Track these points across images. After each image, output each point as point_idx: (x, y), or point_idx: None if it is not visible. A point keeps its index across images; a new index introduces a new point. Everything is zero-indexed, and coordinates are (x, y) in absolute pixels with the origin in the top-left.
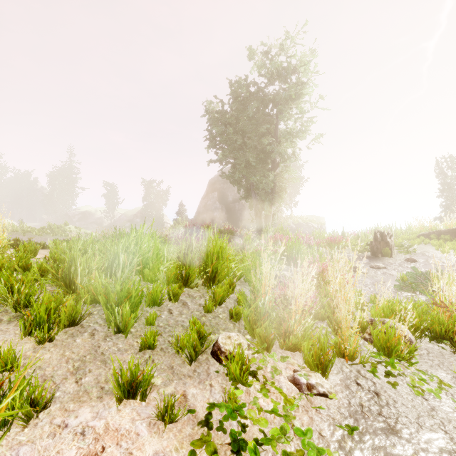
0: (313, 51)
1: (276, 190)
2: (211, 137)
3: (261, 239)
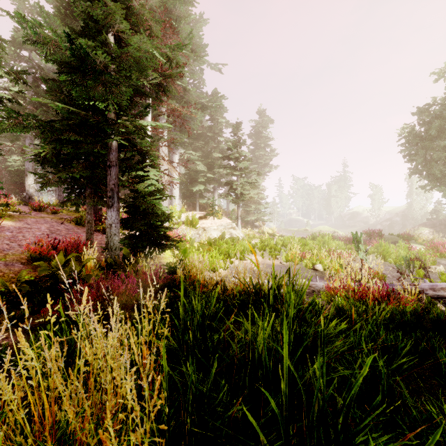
0: None
1: None
2: (404, 156)
3: None
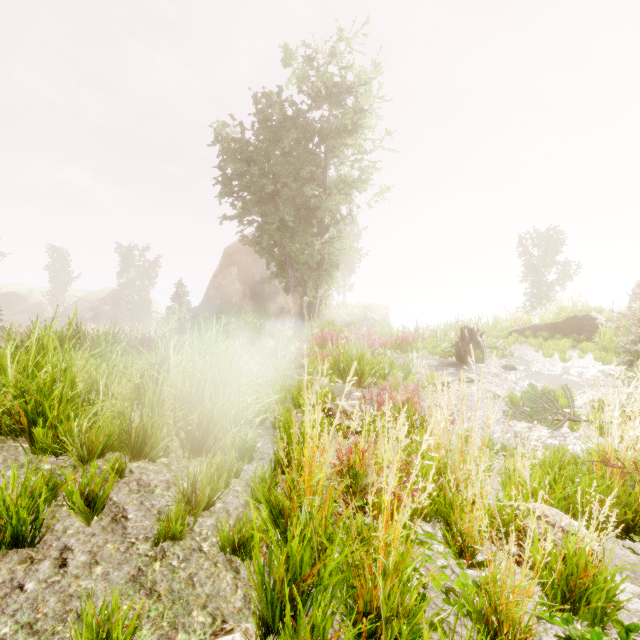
0: (377, 65)
1: (324, 266)
2: (224, 178)
3: (302, 339)
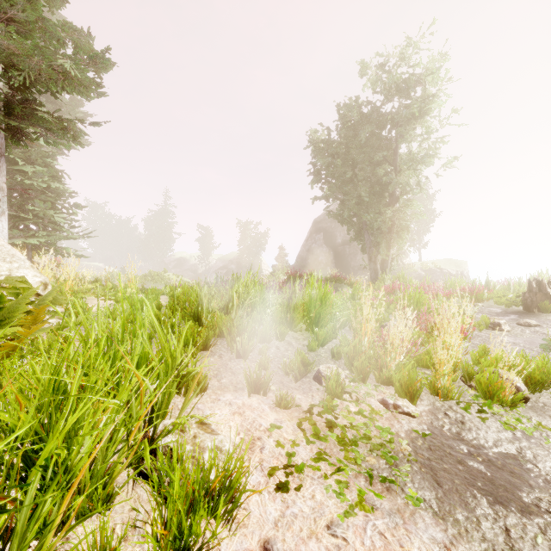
0: (443, 55)
1: (394, 229)
2: (315, 171)
3: (375, 289)
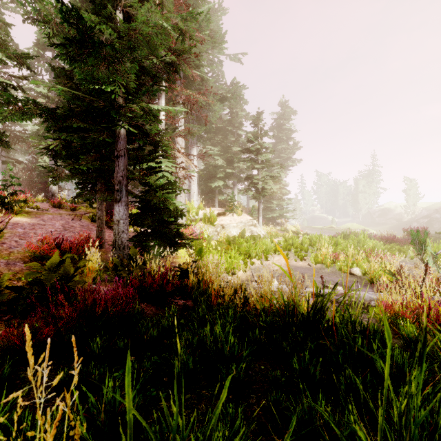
0: None
1: None
2: None
3: None
